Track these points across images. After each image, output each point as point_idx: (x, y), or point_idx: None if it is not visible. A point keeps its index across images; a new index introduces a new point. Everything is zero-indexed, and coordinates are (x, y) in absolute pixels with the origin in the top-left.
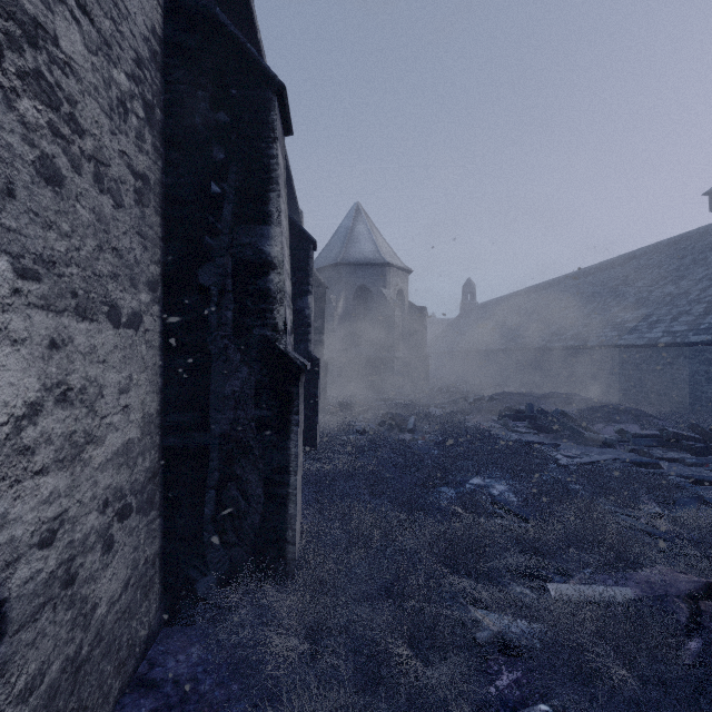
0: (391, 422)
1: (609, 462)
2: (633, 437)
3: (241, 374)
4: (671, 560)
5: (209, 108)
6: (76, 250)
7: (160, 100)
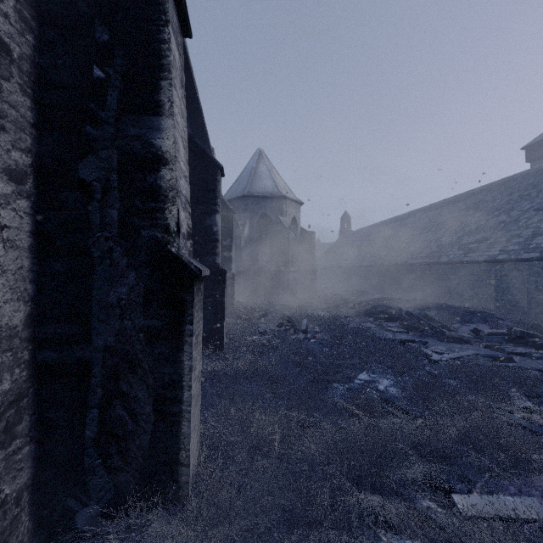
0: (287, 323)
1: (472, 357)
2: (486, 335)
3: (128, 280)
4: None
5: None
6: None
7: None
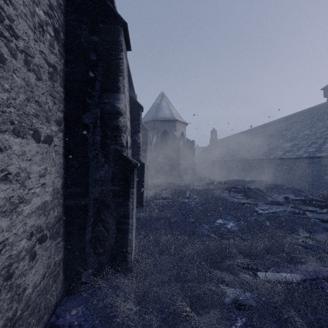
0: (178, 193)
1: (281, 212)
2: (292, 200)
3: (105, 168)
4: (317, 259)
5: (88, 34)
6: (13, 99)
7: (63, 29)
